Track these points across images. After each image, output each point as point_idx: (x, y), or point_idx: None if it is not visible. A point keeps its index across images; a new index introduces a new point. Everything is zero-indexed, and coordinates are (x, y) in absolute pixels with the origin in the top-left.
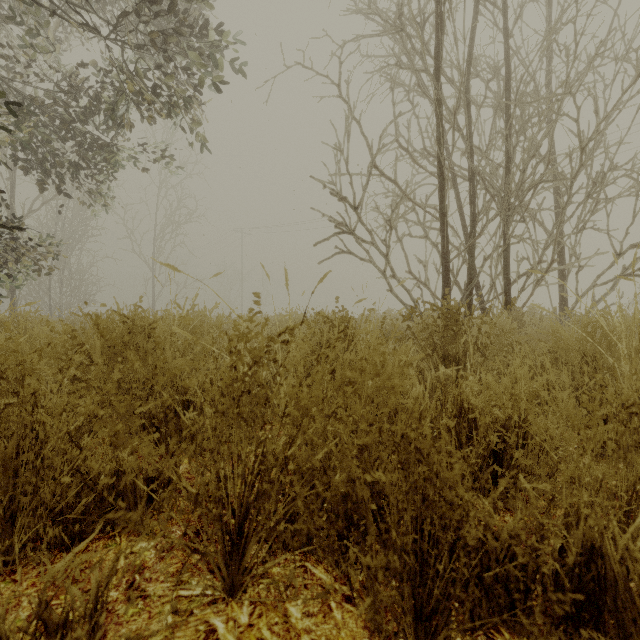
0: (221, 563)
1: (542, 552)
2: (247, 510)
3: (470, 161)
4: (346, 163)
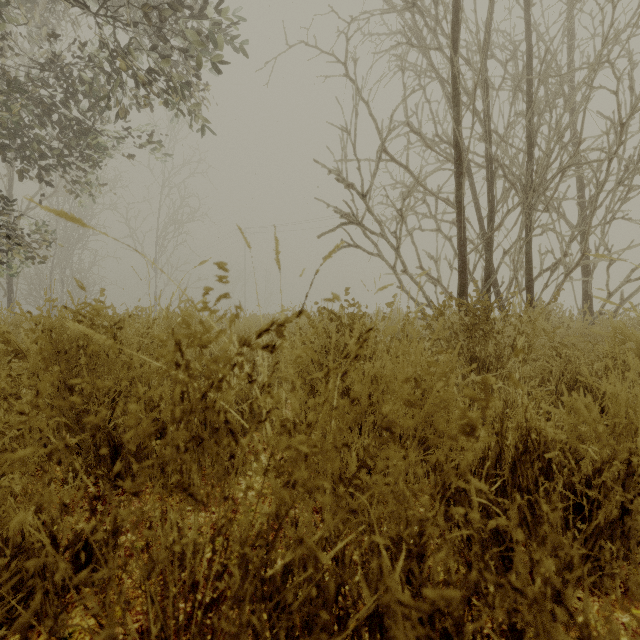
0: None
1: None
2: None
3: (488, 146)
4: (353, 146)
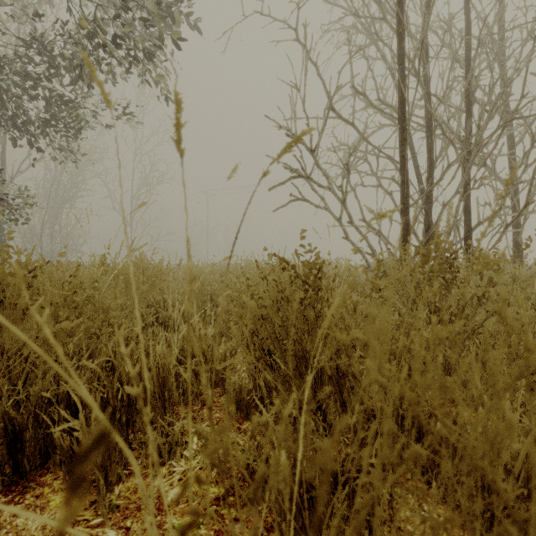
0: None
1: None
2: None
3: (428, 105)
4: (303, 102)
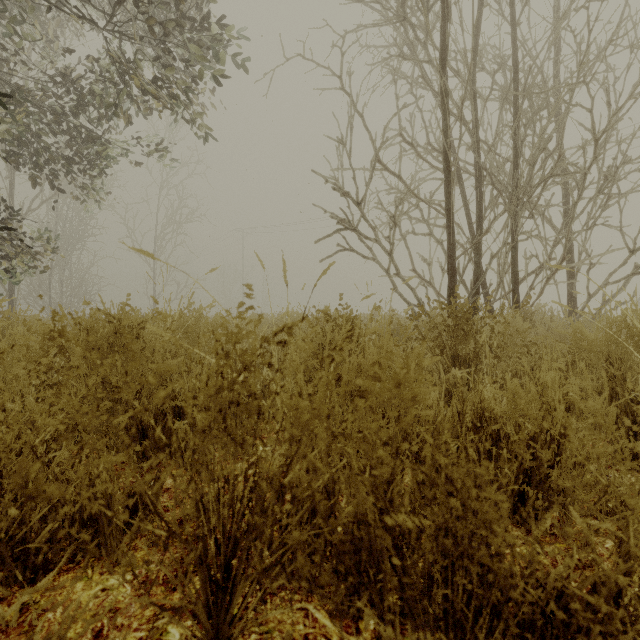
0: (203, 615)
1: (615, 619)
2: (235, 548)
3: (477, 155)
4: (349, 157)
